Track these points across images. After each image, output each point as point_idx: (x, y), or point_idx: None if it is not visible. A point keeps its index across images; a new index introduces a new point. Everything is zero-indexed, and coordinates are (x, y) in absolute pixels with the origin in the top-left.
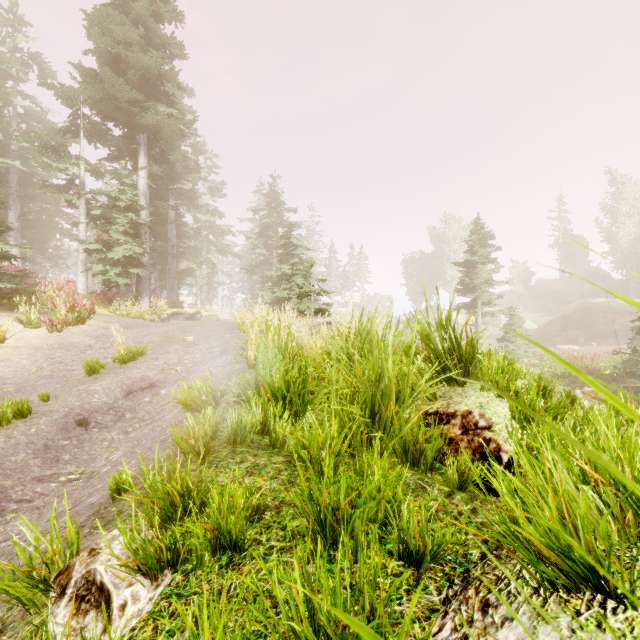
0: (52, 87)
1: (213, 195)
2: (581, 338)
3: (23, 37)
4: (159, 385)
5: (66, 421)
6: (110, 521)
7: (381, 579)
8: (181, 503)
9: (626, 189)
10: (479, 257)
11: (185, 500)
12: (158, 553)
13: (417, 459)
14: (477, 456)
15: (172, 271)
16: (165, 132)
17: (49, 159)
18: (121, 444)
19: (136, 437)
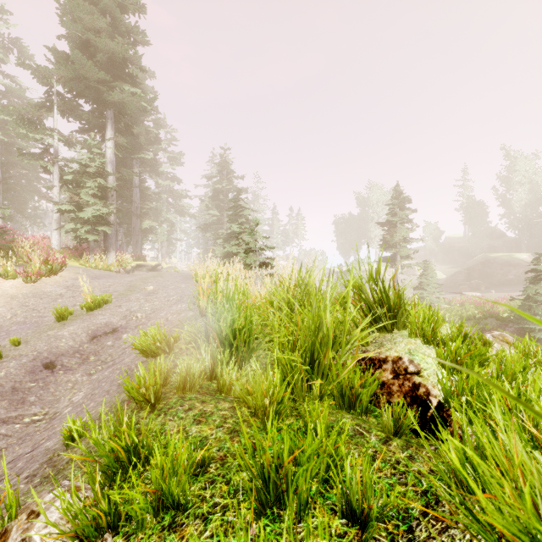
0: (29, 67)
1: (172, 164)
2: (482, 286)
3: (4, 24)
4: (121, 330)
5: (34, 364)
6: (61, 470)
7: (325, 541)
8: (126, 458)
9: (518, 162)
10: (398, 218)
11: (131, 454)
12: (96, 520)
13: (353, 403)
14: (408, 400)
15: (136, 229)
16: (129, 108)
17: (26, 130)
18: (84, 385)
19: (98, 379)
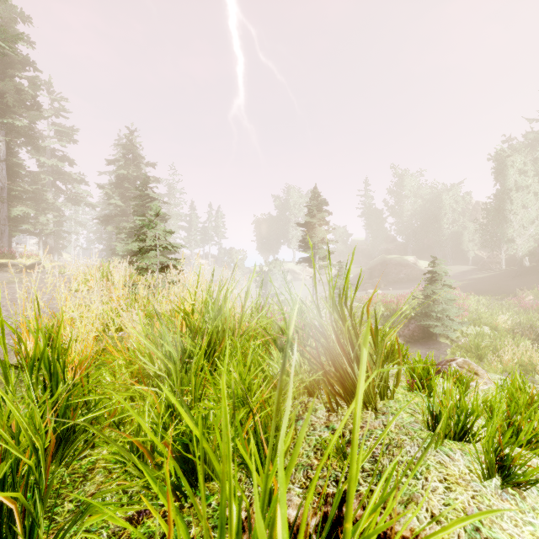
0: None
1: (61, 140)
2: (382, 284)
3: None
4: None
5: None
6: None
7: None
8: None
9: (406, 179)
10: (317, 220)
11: None
12: None
13: None
14: None
15: (1, 216)
16: None
17: None
18: None
19: None
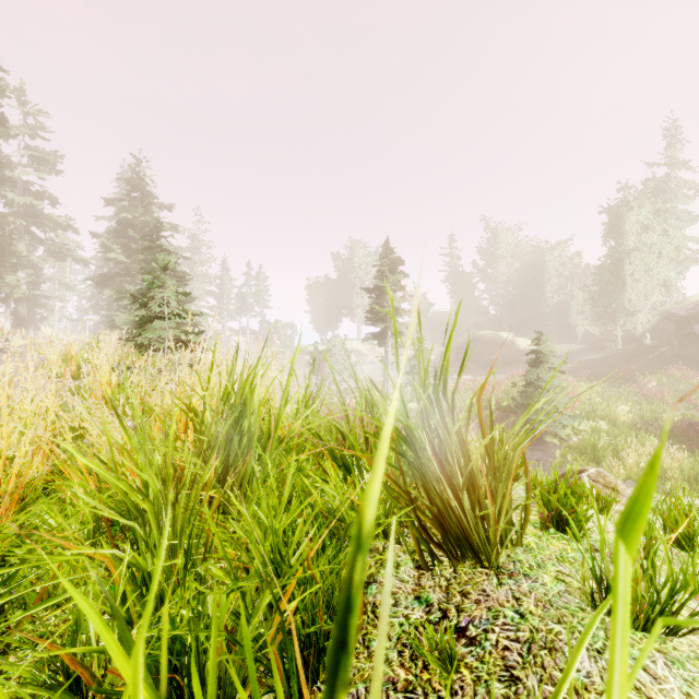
0: None
1: (38, 169)
2: (471, 368)
3: None
4: None
5: None
6: None
7: None
8: None
9: (501, 234)
10: (389, 283)
11: None
12: None
13: None
14: None
15: None
16: None
17: None
18: None
19: None
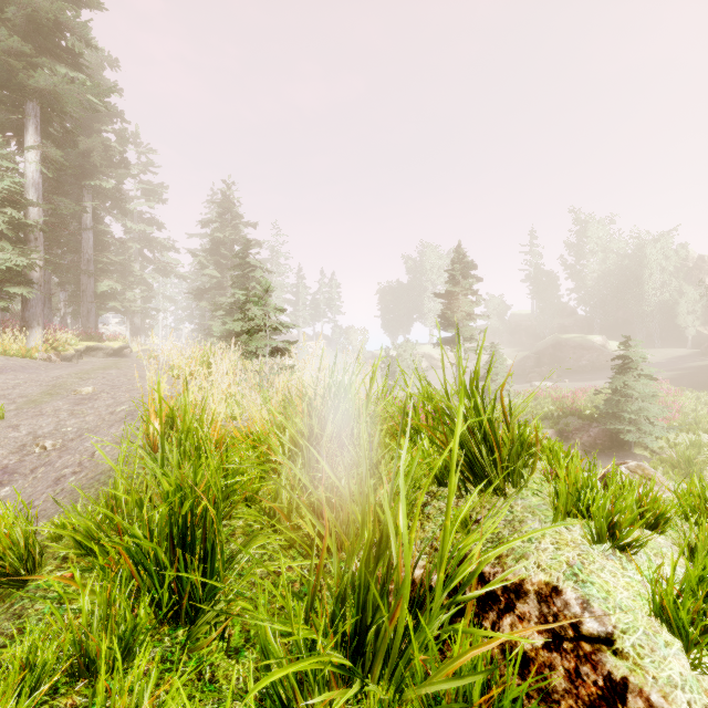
0: None
1: (149, 200)
2: (554, 374)
3: None
4: (1, 478)
5: None
6: None
7: None
8: None
9: (591, 227)
10: (461, 288)
11: None
12: None
13: None
14: None
15: (88, 293)
16: (68, 103)
17: None
18: None
19: None
